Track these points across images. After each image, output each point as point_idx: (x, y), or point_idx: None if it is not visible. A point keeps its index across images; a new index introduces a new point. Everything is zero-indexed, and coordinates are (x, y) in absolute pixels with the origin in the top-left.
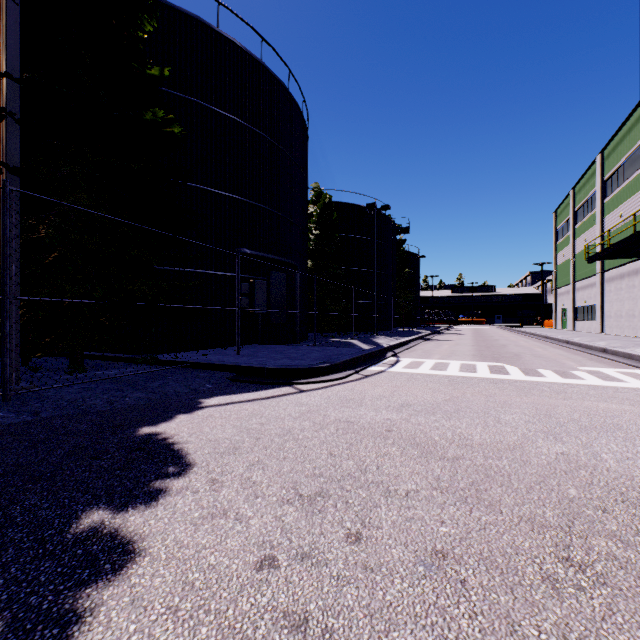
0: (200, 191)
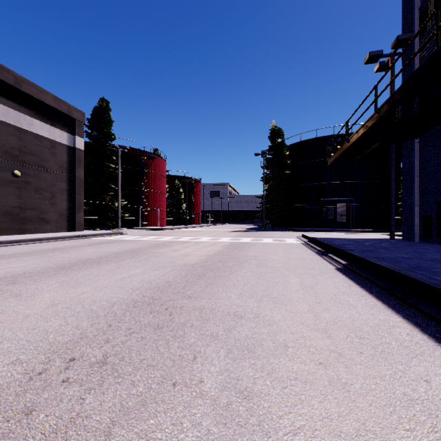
0: (310, 185)
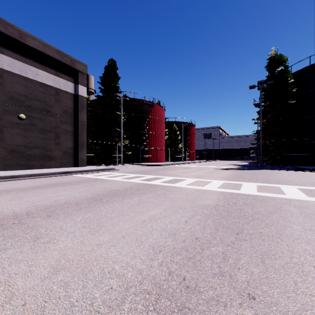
0: None
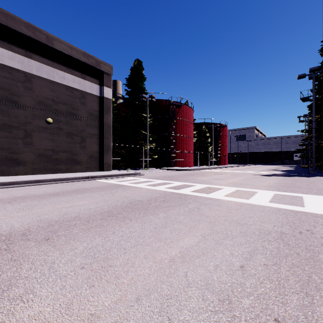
0: None
